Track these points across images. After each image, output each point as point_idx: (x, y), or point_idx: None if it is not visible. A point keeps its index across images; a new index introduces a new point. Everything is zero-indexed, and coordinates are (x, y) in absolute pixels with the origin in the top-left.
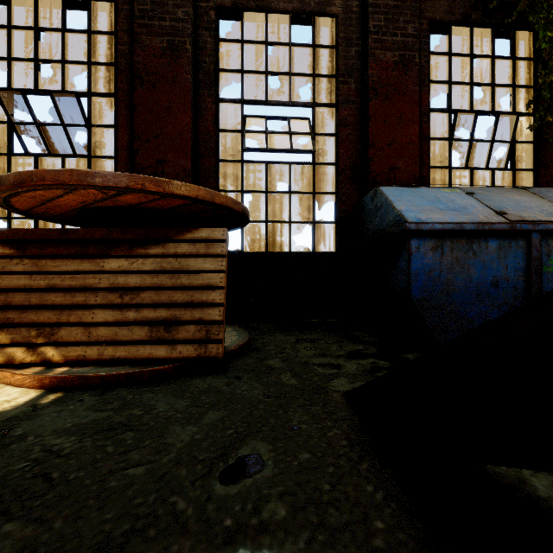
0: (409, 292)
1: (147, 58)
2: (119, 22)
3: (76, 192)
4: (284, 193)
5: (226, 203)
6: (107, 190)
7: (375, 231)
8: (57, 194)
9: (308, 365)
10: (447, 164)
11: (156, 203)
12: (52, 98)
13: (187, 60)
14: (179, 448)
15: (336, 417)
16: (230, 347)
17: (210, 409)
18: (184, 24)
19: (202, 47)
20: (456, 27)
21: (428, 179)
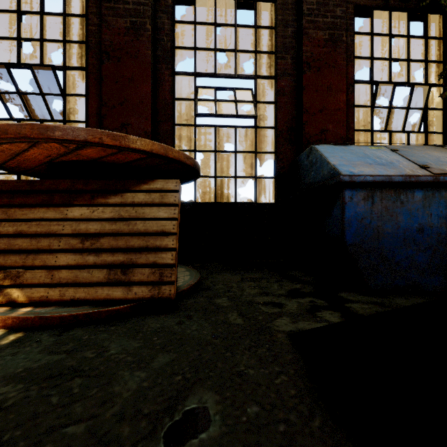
0: (343, 237)
1: (113, 36)
2: (90, 6)
3: (39, 145)
4: (231, 152)
5: (179, 157)
6: (67, 144)
7: (310, 183)
8: (23, 148)
9: (253, 304)
10: (369, 128)
11: (115, 157)
12: (31, 70)
13: (147, 38)
14: (125, 398)
15: (282, 361)
16: (182, 287)
17: (160, 351)
18: (145, 7)
19: (161, 27)
20: (377, 11)
21: (353, 140)
